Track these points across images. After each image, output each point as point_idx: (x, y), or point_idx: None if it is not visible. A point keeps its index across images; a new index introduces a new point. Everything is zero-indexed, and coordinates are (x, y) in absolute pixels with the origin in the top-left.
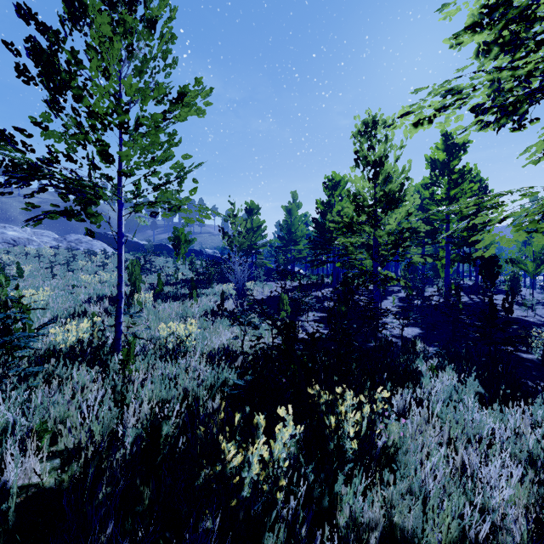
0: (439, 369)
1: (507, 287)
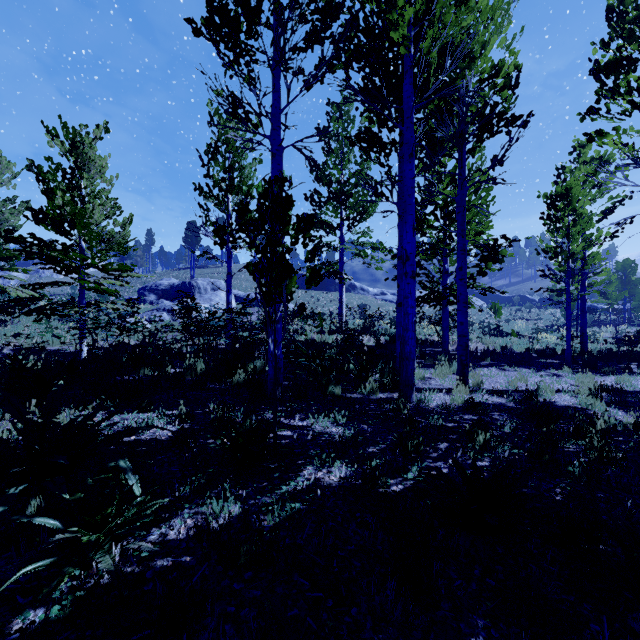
0: None
1: None
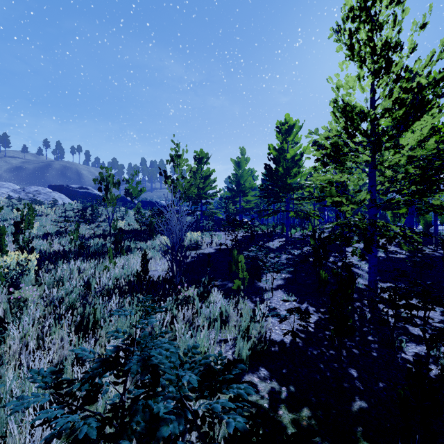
0: None
1: None
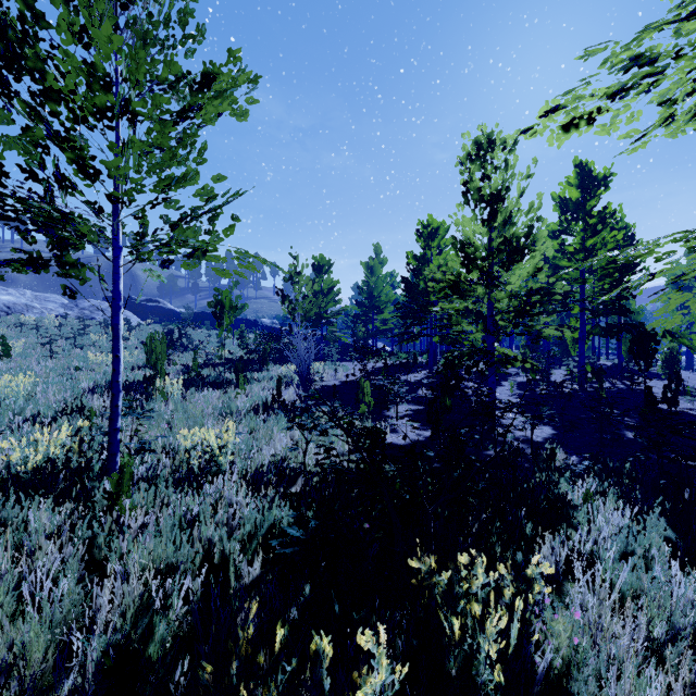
0: (598, 496)
1: (662, 369)
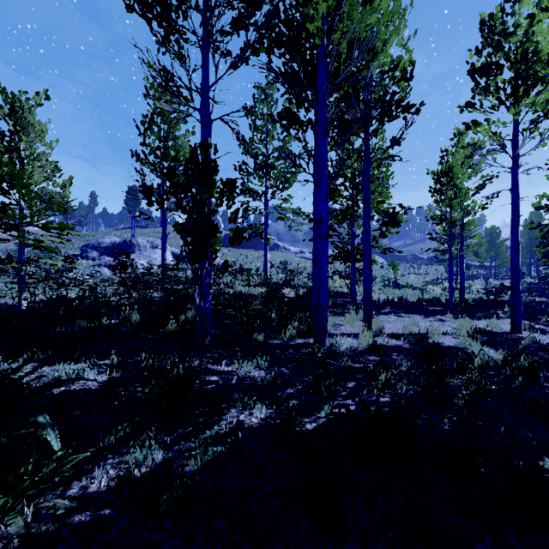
0: None
1: None
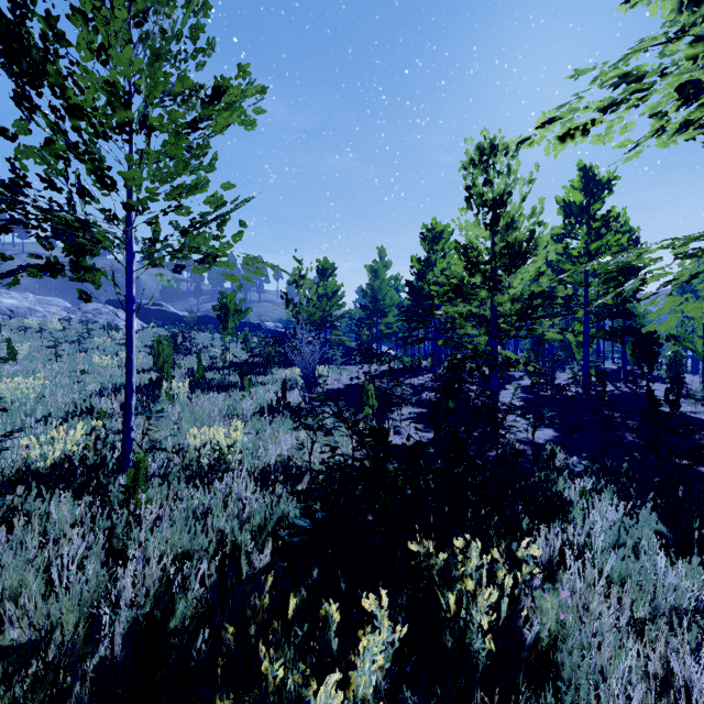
0: (594, 493)
1: (666, 373)
